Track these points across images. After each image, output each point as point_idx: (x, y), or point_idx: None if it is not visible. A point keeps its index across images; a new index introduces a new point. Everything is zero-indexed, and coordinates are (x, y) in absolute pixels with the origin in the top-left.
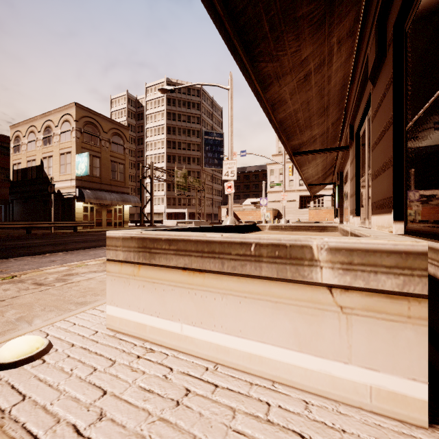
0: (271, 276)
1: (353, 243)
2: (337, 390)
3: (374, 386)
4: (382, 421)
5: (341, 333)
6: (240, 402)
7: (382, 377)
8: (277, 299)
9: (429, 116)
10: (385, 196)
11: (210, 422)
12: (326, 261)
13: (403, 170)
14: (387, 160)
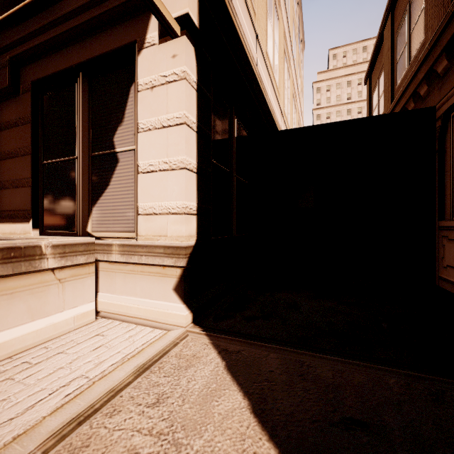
0: (7, 273)
1: (66, 241)
2: (58, 330)
3: (76, 315)
4: (81, 329)
5: (60, 295)
6: (4, 375)
7: (79, 308)
8: (13, 290)
9: (68, 166)
10: (18, 208)
11: (1, 392)
12: (51, 254)
13: (39, 191)
14: (21, 180)
